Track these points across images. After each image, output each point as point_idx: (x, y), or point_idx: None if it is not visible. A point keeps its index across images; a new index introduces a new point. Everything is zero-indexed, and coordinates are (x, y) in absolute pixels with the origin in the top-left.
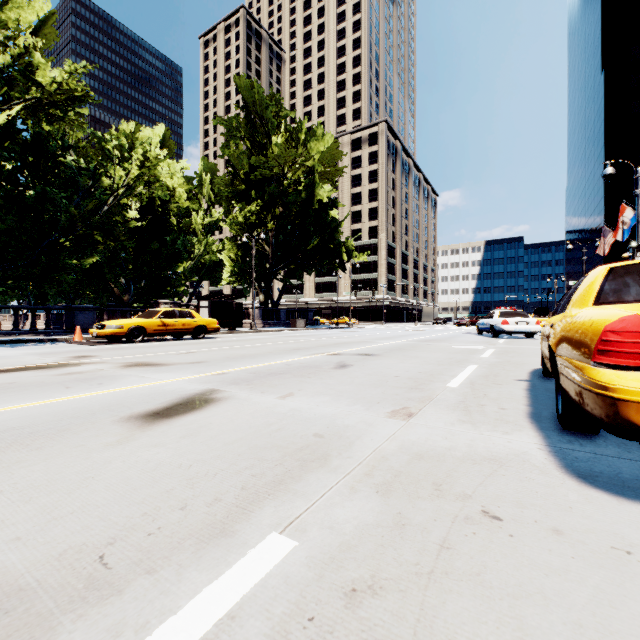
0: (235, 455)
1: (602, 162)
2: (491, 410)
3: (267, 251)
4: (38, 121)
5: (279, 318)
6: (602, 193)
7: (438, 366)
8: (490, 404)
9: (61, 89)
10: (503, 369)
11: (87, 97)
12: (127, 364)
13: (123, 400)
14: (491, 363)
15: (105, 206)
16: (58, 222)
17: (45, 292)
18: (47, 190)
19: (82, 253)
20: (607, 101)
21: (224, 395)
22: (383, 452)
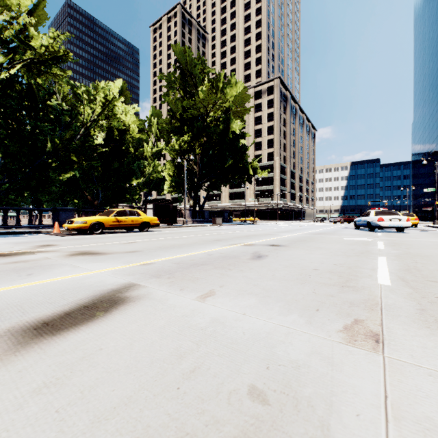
0: None
1: None
2: None
3: (195, 169)
4: (31, 75)
5: (204, 217)
6: None
7: (348, 257)
8: None
9: (47, 51)
10: (415, 262)
11: (65, 57)
12: (73, 253)
13: (28, 298)
14: (395, 255)
15: (78, 135)
16: (46, 148)
17: (39, 198)
18: (39, 125)
19: (63, 170)
20: None
21: (139, 293)
22: None
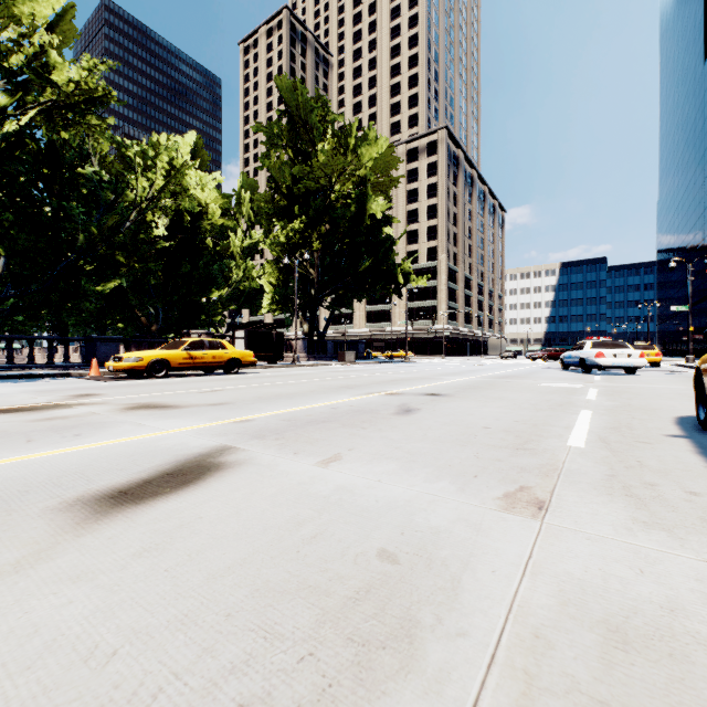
0: (219, 616)
1: (706, 166)
2: (676, 496)
3: (312, 275)
4: (53, 127)
5: (325, 351)
6: (706, 203)
7: (537, 412)
8: (663, 482)
9: (78, 90)
10: (632, 417)
11: (107, 98)
12: (131, 406)
13: (89, 464)
14: (608, 408)
15: (127, 222)
16: (76, 241)
17: (64, 321)
18: (65, 206)
19: (103, 276)
20: None
21: (239, 457)
22: (531, 616)
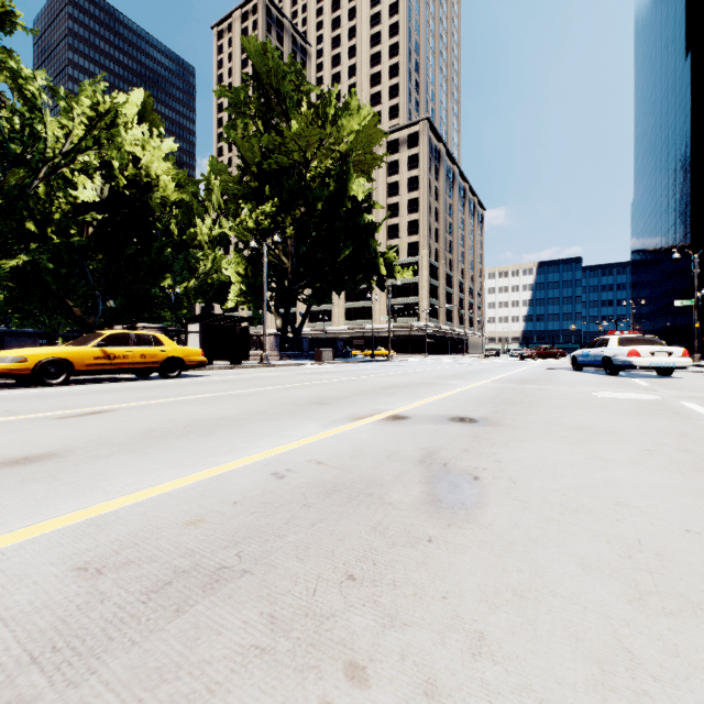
0: None
1: (688, 163)
2: None
3: (285, 264)
4: None
5: (301, 349)
6: (688, 200)
7: None
8: None
9: None
10: None
11: (6, 15)
12: None
13: None
14: None
15: (35, 180)
16: None
17: None
18: None
19: (6, 251)
20: (694, 90)
21: None
22: None
